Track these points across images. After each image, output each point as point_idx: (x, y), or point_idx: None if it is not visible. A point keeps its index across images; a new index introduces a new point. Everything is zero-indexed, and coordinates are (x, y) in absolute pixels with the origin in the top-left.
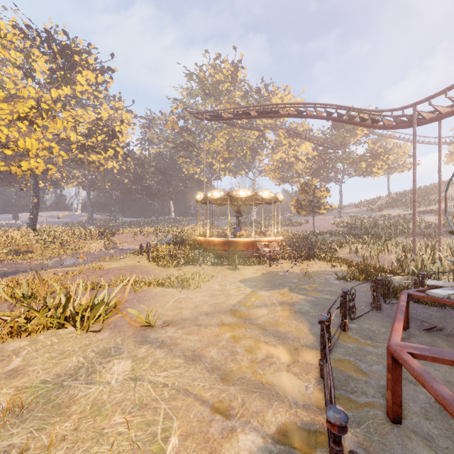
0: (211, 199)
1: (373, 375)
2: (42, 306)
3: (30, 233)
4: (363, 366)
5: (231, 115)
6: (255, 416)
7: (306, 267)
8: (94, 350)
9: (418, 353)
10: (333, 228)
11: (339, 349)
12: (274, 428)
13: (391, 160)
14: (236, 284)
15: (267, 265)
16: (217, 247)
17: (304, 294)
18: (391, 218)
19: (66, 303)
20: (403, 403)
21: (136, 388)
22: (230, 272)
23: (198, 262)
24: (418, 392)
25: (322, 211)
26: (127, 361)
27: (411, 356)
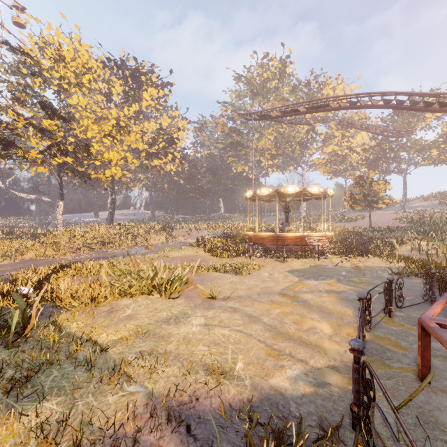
0: (260, 196)
1: (412, 351)
2: (137, 279)
3: (109, 227)
4: (403, 344)
5: (279, 113)
6: (299, 362)
7: (357, 262)
8: (177, 310)
9: (446, 324)
10: (394, 223)
11: (381, 329)
12: (315, 371)
13: None
14: (284, 274)
15: (315, 259)
16: (265, 242)
17: (352, 285)
18: None
19: (154, 277)
20: (437, 372)
21: (210, 334)
22: (279, 264)
23: (249, 254)
24: None
25: (380, 205)
26: (201, 318)
27: (437, 325)
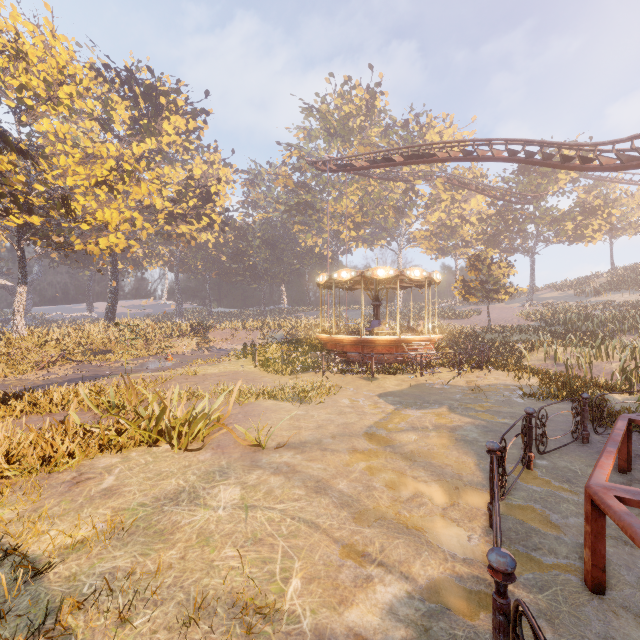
0: (338, 282)
1: (568, 530)
2: (133, 418)
3: (108, 327)
4: (554, 517)
5: (366, 162)
6: (397, 566)
7: (475, 379)
8: (196, 473)
9: (631, 498)
10: (519, 321)
11: (519, 492)
12: (423, 583)
13: (617, 217)
14: (373, 400)
15: (417, 375)
16: (346, 349)
17: (471, 416)
18: (615, 306)
19: (161, 415)
20: (612, 570)
21: (248, 520)
22: (365, 383)
23: (321, 369)
24: (637, 558)
25: (502, 296)
26: (235, 488)
27: (618, 501)
